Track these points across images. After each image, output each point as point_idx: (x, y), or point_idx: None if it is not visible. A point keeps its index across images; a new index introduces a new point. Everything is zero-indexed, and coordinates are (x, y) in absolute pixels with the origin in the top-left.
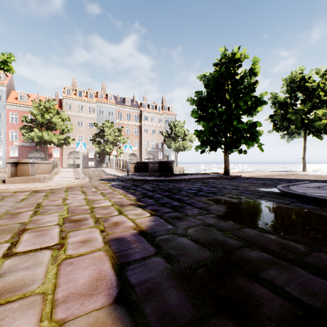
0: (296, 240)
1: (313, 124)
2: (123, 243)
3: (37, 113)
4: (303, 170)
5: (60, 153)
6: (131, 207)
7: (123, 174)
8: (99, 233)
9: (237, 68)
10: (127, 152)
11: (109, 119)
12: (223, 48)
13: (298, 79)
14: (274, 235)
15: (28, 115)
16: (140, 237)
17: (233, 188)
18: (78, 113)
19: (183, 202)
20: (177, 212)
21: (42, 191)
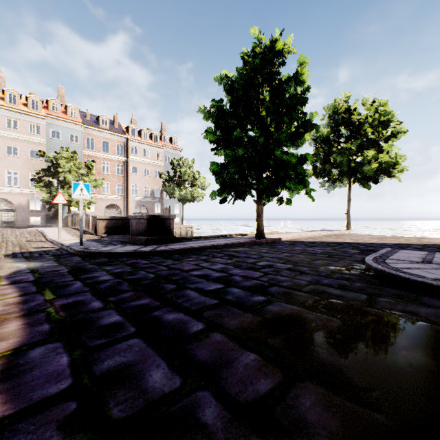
0: None
1: (361, 169)
2: None
3: None
4: (348, 228)
5: None
6: None
7: (76, 241)
8: None
9: (278, 67)
10: (80, 196)
11: (71, 147)
12: (257, 30)
13: (343, 109)
14: None
15: None
16: None
17: (291, 268)
18: (9, 132)
19: (189, 354)
20: None
21: None
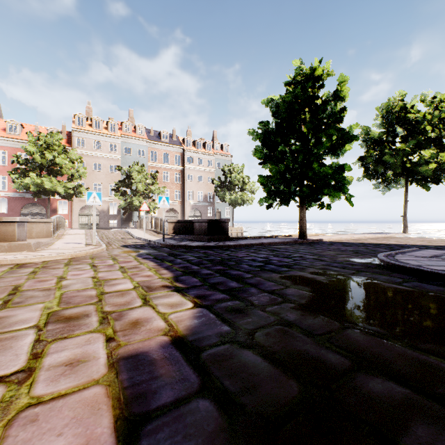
0: (437, 353)
1: (418, 170)
2: (143, 366)
3: (34, 150)
4: (404, 231)
5: (69, 208)
6: (163, 291)
7: (157, 239)
8: (103, 343)
9: (317, 89)
10: (163, 206)
11: (139, 160)
12: (298, 61)
13: (397, 108)
14: (398, 342)
15: (22, 153)
16: (174, 352)
17: (315, 258)
18: (95, 152)
19: (245, 281)
20: (236, 299)
21: (29, 265)
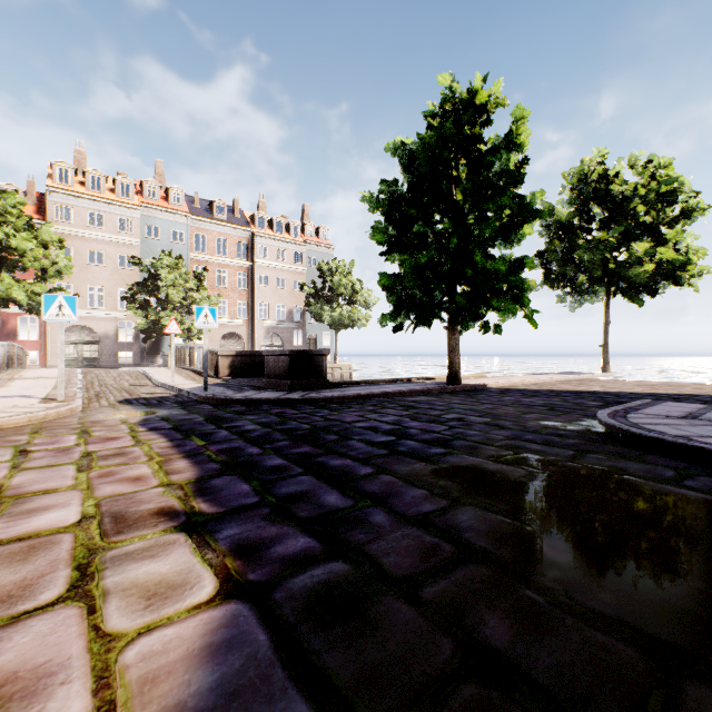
0: None
1: (626, 273)
2: None
3: None
4: (604, 370)
5: (40, 330)
6: (152, 531)
7: (195, 386)
8: None
9: (480, 127)
10: (205, 325)
11: (173, 249)
12: (447, 77)
13: (595, 176)
14: None
15: None
16: None
17: (488, 422)
18: (91, 231)
19: (359, 488)
20: (338, 555)
21: None
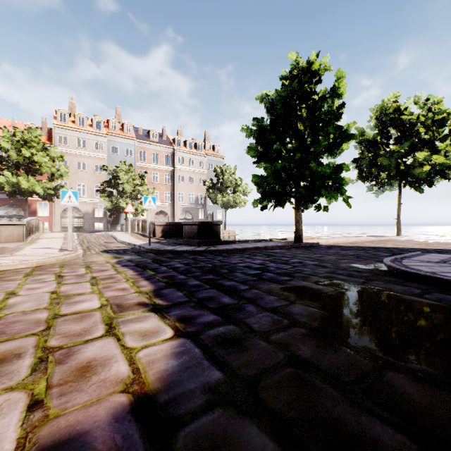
0: None
1: (412, 172)
2: None
3: (9, 147)
4: (398, 234)
5: (49, 210)
6: (137, 311)
7: (143, 243)
8: (20, 414)
9: (314, 84)
10: (149, 207)
11: (126, 160)
12: (294, 54)
13: (391, 110)
14: None
15: None
16: (133, 431)
17: (316, 264)
18: (79, 150)
19: (240, 295)
20: (230, 323)
21: None
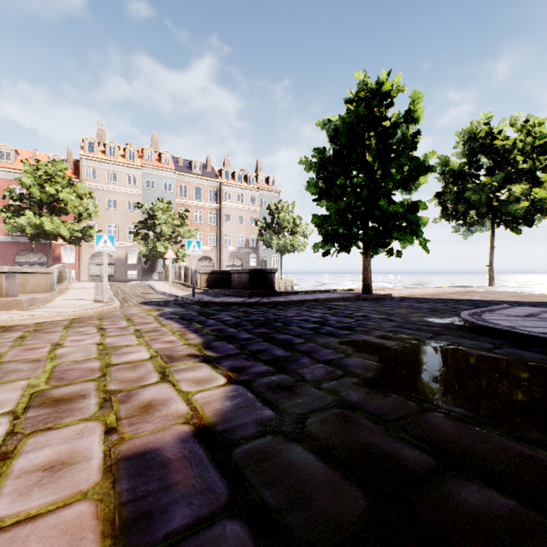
0: None
1: (506, 209)
2: (152, 470)
3: (31, 183)
4: (490, 284)
5: (76, 255)
6: (188, 362)
7: (186, 293)
8: (100, 436)
9: (385, 108)
10: (193, 252)
11: (164, 196)
12: (361, 73)
13: (482, 134)
14: (494, 430)
15: (17, 187)
16: (197, 448)
17: (383, 318)
18: (109, 186)
19: (294, 348)
20: (283, 373)
21: (18, 327)
